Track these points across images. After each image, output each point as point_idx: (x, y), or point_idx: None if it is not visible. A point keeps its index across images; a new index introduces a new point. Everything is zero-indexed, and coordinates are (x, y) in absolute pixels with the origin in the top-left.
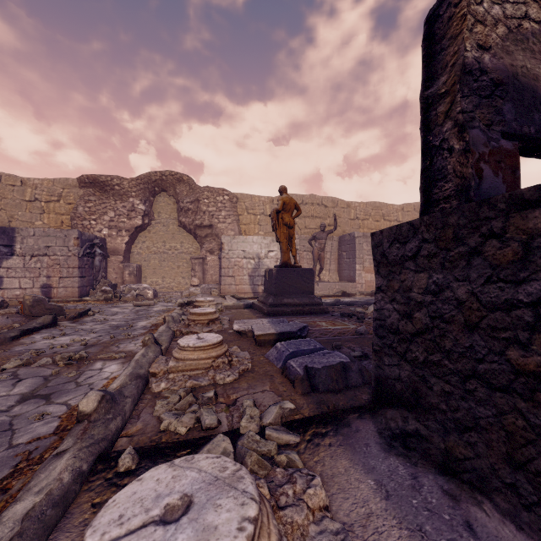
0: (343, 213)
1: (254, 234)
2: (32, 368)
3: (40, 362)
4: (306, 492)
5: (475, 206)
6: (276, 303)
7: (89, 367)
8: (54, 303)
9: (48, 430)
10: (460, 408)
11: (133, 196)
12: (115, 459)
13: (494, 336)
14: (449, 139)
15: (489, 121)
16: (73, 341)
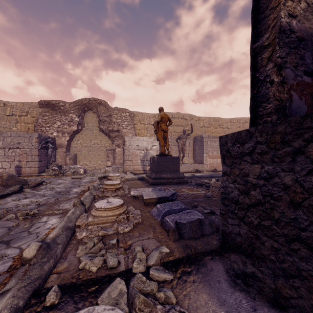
0: (196, 123)
1: (144, 135)
2: (2, 221)
3: (8, 217)
4: None
5: (299, 119)
6: (157, 177)
7: (38, 220)
8: (23, 177)
9: (4, 269)
10: (286, 261)
11: (72, 113)
12: (44, 295)
13: None
14: (270, 75)
15: (296, 64)
16: (31, 202)
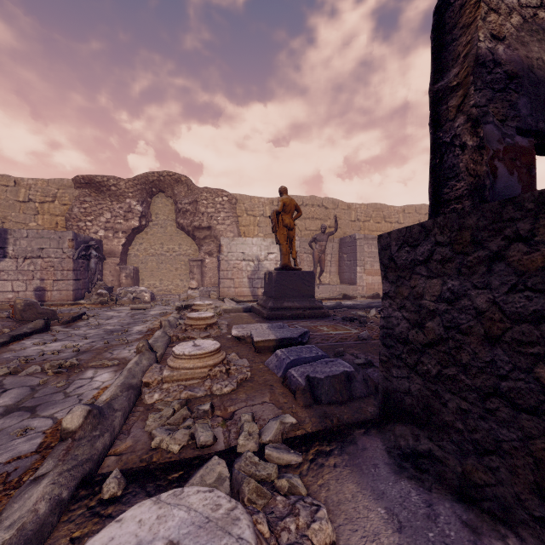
0: (344, 215)
1: (254, 236)
2: (19, 377)
3: (29, 370)
4: (310, 527)
5: (497, 206)
6: (276, 307)
7: (79, 375)
8: (48, 306)
9: (30, 448)
10: (479, 429)
11: (130, 197)
12: (99, 483)
13: (520, 350)
14: (461, 135)
15: (503, 116)
16: (64, 348)
